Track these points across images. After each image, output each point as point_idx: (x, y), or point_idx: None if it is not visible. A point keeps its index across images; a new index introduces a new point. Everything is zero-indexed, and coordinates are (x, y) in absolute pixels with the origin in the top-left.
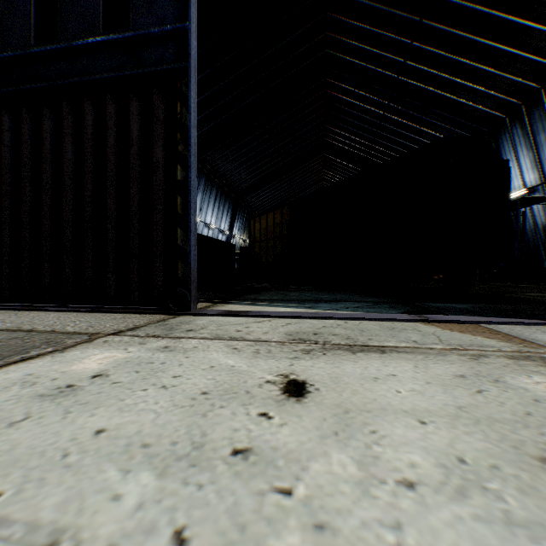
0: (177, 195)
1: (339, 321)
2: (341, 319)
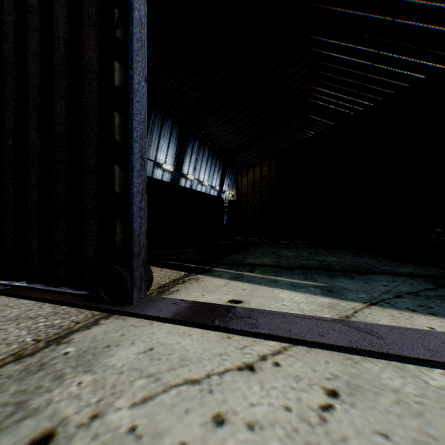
0: (114, 112)
1: None
2: None
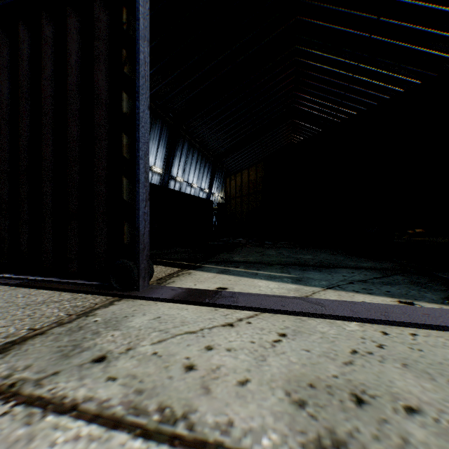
0: (122, 134)
1: (367, 326)
2: (370, 322)
